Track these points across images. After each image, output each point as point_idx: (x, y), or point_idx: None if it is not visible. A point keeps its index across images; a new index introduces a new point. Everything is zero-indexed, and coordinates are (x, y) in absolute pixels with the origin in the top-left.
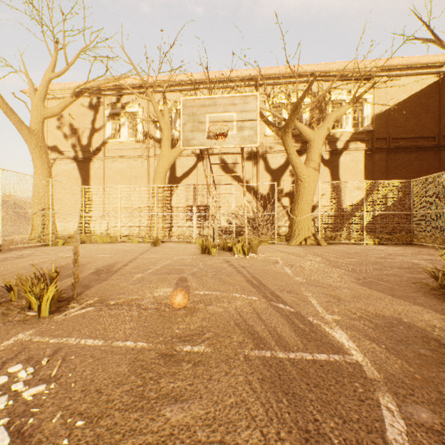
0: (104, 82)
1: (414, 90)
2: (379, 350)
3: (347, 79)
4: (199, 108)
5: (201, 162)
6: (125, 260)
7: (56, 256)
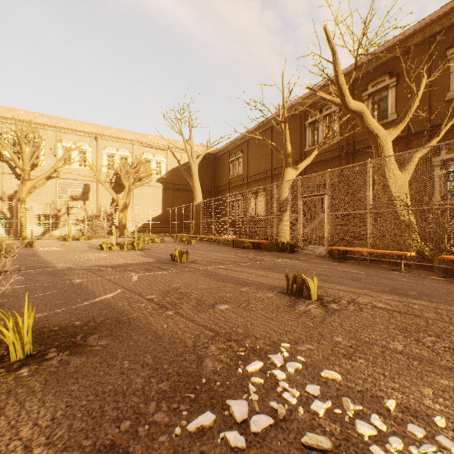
0: None
1: (186, 161)
2: None
3: (153, 148)
4: (66, 185)
5: (50, 183)
6: None
7: None
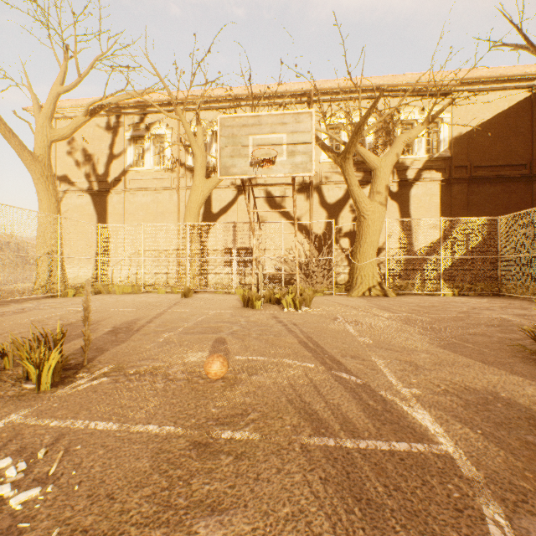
0: (124, 98)
1: (501, 107)
2: (475, 437)
3: (419, 95)
4: (241, 128)
5: (242, 195)
6: (149, 315)
7: (65, 311)
